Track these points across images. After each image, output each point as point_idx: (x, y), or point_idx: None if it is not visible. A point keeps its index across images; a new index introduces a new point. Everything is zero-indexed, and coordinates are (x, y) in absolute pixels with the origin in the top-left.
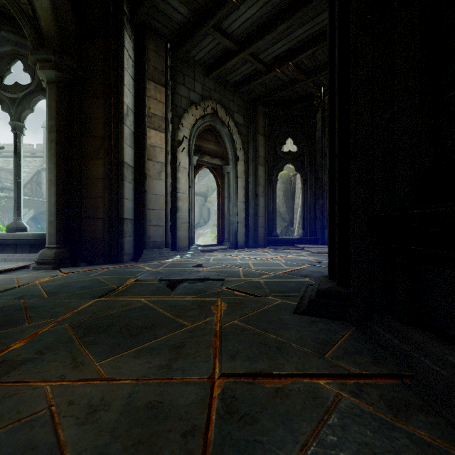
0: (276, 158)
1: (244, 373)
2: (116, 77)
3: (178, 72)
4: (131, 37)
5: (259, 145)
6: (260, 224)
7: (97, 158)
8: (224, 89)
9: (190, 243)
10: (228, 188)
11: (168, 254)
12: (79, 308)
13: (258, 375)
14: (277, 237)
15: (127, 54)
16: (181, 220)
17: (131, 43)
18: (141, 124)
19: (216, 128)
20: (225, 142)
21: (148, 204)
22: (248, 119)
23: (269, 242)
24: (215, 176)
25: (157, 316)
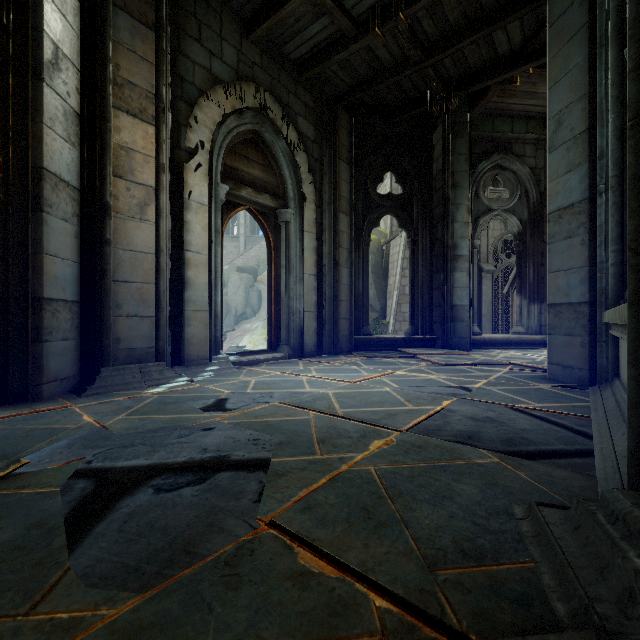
0: (368, 204)
1: None
2: None
3: (186, 14)
4: None
5: (340, 178)
6: (342, 314)
7: None
8: (279, 69)
9: (214, 350)
10: (287, 249)
11: (162, 374)
12: None
13: None
14: (370, 335)
15: None
16: (194, 304)
17: None
18: (96, 97)
19: (265, 139)
20: (282, 167)
21: (114, 270)
22: (322, 132)
23: (356, 344)
24: (262, 228)
25: None
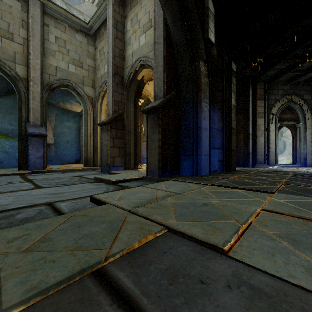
0: None
1: (295, 175)
2: (247, 105)
3: (269, 90)
4: (251, 88)
5: None
6: None
7: (240, 133)
8: (296, 86)
9: (276, 162)
10: (299, 135)
11: (266, 166)
12: (255, 171)
13: (298, 175)
14: None
15: (250, 95)
16: (271, 152)
17: (251, 90)
18: (254, 117)
19: (291, 106)
20: (297, 112)
21: (257, 147)
22: None
23: None
24: (290, 130)
25: (275, 173)
